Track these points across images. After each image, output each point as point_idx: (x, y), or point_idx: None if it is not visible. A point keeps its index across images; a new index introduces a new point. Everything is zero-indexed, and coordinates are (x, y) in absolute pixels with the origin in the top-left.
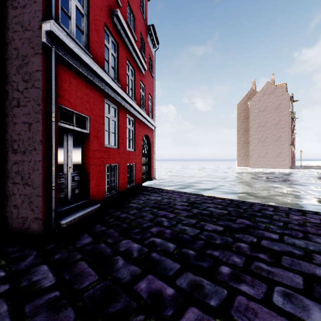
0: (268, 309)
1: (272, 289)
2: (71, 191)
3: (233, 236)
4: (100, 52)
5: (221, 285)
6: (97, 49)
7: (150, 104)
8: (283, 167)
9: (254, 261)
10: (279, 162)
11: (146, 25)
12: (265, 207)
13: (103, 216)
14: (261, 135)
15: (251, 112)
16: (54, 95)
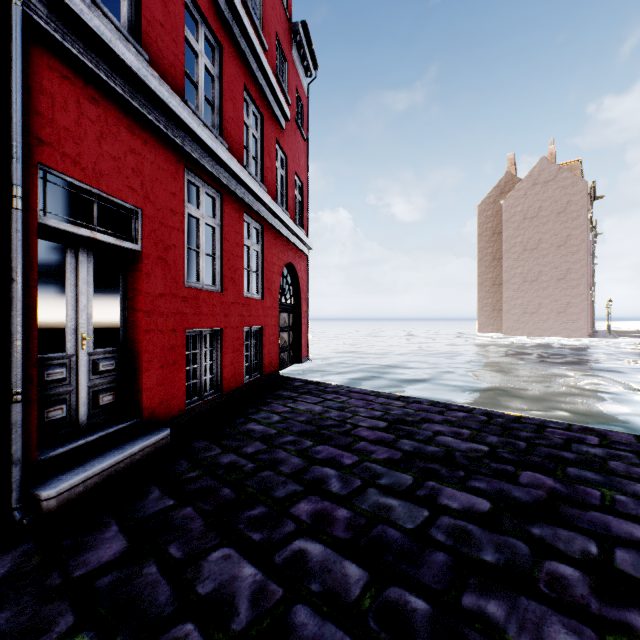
0: None
1: None
2: (89, 401)
3: (528, 534)
4: (173, 53)
5: None
6: (163, 44)
7: (299, 197)
8: (574, 335)
9: None
10: (567, 324)
11: (289, 22)
12: (575, 434)
13: (175, 461)
14: (528, 268)
15: (507, 221)
16: (19, 135)
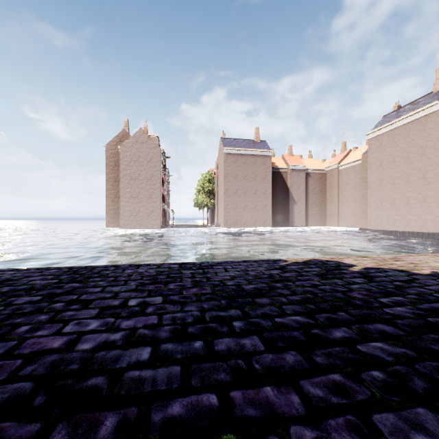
0: (55, 336)
1: (68, 324)
2: None
3: (52, 300)
4: None
5: (13, 340)
6: None
7: None
8: (155, 227)
9: (63, 312)
10: (152, 222)
11: None
12: (107, 268)
13: None
14: (133, 189)
15: (122, 159)
16: None
